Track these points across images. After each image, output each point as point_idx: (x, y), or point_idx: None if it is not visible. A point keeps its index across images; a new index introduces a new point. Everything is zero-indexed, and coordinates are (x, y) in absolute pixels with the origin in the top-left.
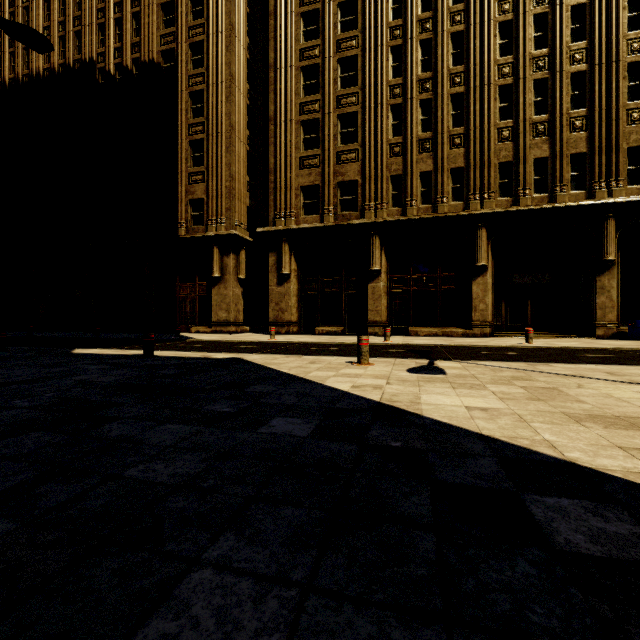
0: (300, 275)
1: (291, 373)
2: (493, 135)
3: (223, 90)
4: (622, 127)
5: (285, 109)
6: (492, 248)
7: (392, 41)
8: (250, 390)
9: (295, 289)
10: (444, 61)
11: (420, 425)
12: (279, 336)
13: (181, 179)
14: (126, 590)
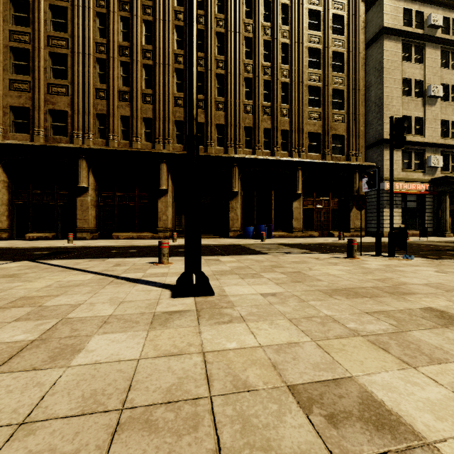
0: (12, 186)
1: None
2: (171, 100)
3: None
4: (242, 114)
5: None
6: (173, 178)
7: (98, 8)
8: None
9: (5, 199)
10: (138, 38)
11: None
12: None
13: None
14: None
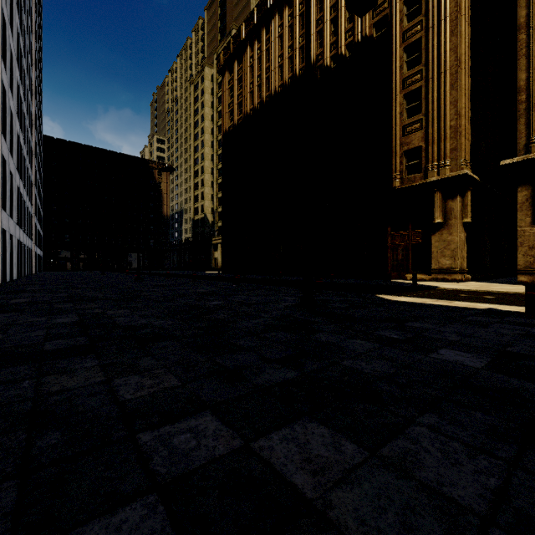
0: None
1: None
2: None
3: (447, 26)
4: None
5: None
6: None
7: None
8: None
9: None
10: None
11: None
12: None
13: (395, 133)
14: None
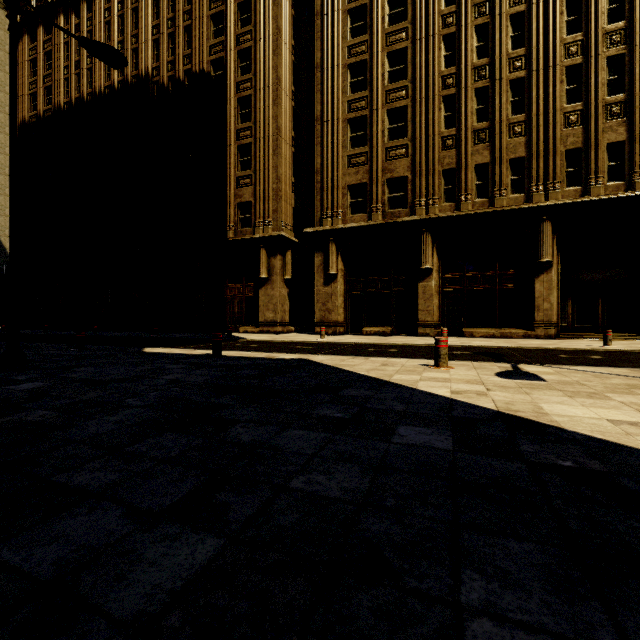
0: (347, 275)
1: (373, 376)
2: (559, 120)
3: (270, 94)
4: None
5: (332, 108)
6: (557, 243)
7: (444, 29)
8: (346, 394)
9: (342, 289)
10: (502, 45)
11: (573, 441)
12: (327, 336)
13: (230, 183)
14: (407, 639)
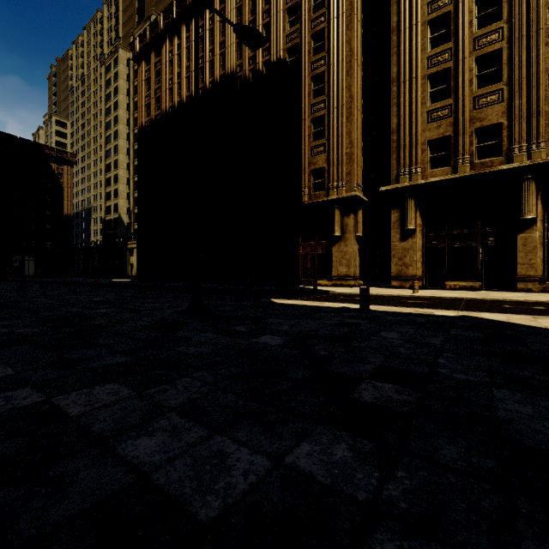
0: (424, 230)
1: None
2: None
3: (343, 66)
4: None
5: (409, 67)
6: None
7: None
8: None
9: (420, 244)
10: None
11: None
12: (408, 290)
13: (304, 153)
14: None
